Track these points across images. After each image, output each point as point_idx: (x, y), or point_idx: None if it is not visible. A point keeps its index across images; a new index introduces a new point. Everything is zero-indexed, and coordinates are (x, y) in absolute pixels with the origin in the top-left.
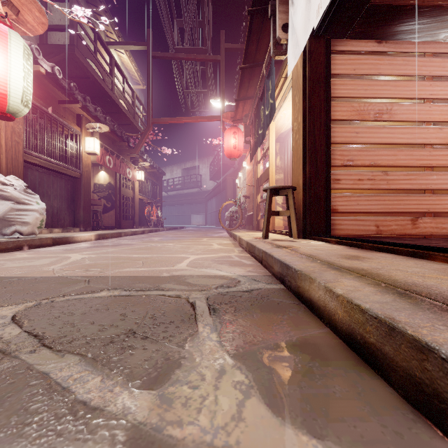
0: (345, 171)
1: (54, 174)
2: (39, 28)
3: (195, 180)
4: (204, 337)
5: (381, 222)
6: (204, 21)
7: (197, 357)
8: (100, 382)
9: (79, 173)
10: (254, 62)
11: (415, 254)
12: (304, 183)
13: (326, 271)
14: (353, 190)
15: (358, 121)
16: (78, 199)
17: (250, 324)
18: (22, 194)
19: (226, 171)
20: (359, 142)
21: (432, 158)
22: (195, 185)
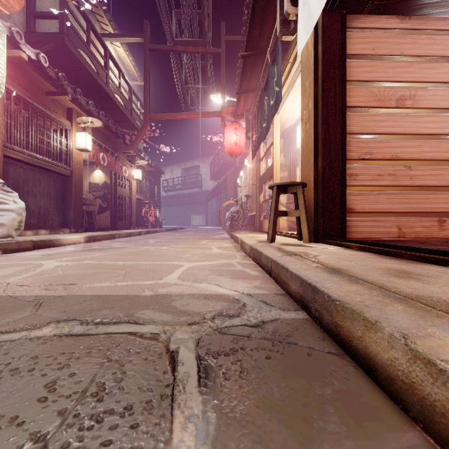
0: (362, 165)
1: (41, 171)
2: (15, 4)
3: (195, 180)
4: None
5: (403, 223)
6: (204, 10)
7: None
8: None
9: (69, 170)
10: (257, 49)
11: None
12: (316, 179)
13: (386, 304)
14: (372, 186)
15: (377, 108)
16: (68, 198)
17: (270, 416)
18: None
19: (227, 171)
20: (378, 132)
21: None
22: (195, 185)
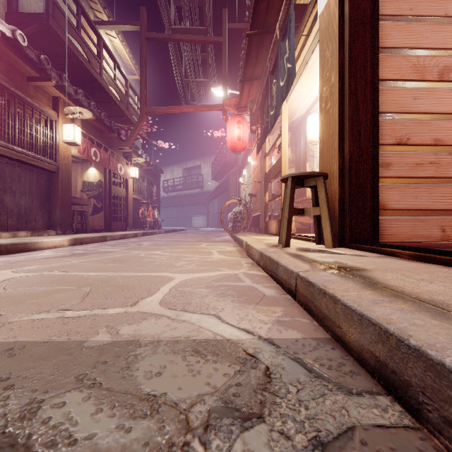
0: (398, 151)
1: (22, 166)
2: None
3: (197, 181)
4: None
5: (448, 223)
6: None
7: None
8: None
9: (55, 166)
10: (264, 28)
11: None
12: (340, 168)
13: None
14: (409, 178)
15: (415, 81)
16: (54, 196)
17: None
18: None
19: (229, 170)
20: (417, 111)
21: None
22: (197, 185)
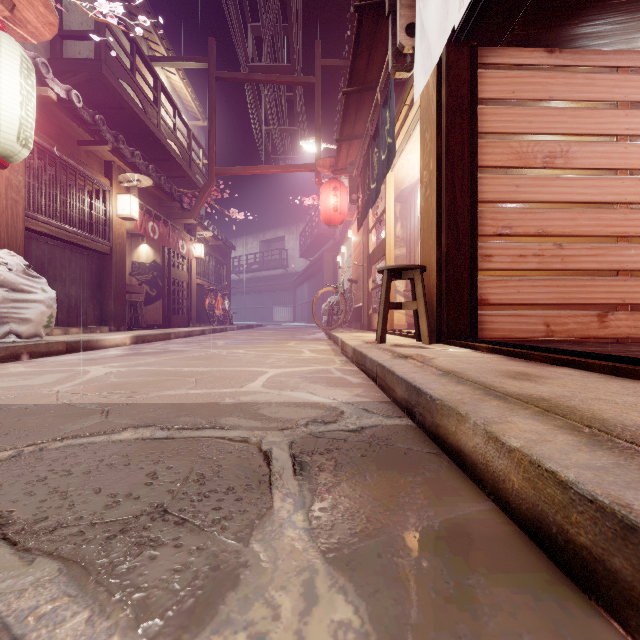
0: (499, 242)
1: (72, 248)
2: (45, 31)
3: (279, 258)
4: (283, 521)
5: (552, 318)
6: (291, 26)
7: (268, 564)
8: (85, 624)
9: (108, 246)
10: (364, 84)
11: (618, 371)
12: (438, 261)
13: (483, 401)
14: (512, 270)
15: (518, 168)
16: (106, 284)
17: (360, 493)
18: (19, 278)
19: (323, 245)
20: (520, 200)
21: (629, 224)
22: (279, 264)
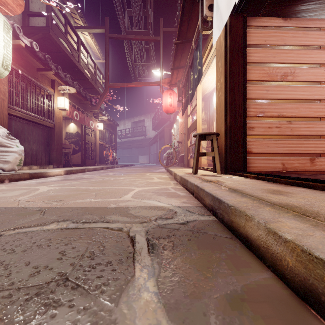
0: (258, 120)
1: (33, 124)
2: (17, 9)
3: (141, 130)
4: (141, 286)
5: (286, 161)
6: (148, 10)
7: (130, 322)
8: None
9: (53, 124)
10: (185, 39)
11: None
12: (225, 130)
13: (260, 207)
14: (264, 135)
15: (268, 81)
16: (52, 143)
17: (189, 266)
18: (4, 139)
19: (164, 124)
20: (269, 98)
21: None
22: (141, 134)
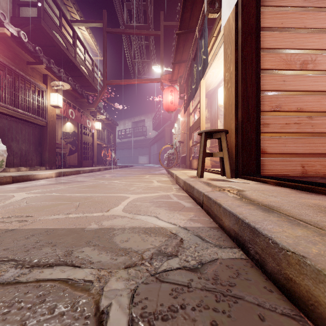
0: (273, 115)
1: (23, 122)
2: None
3: (142, 131)
4: None
5: (306, 162)
6: (147, 2)
7: None
8: None
9: (45, 122)
10: (188, 29)
11: None
12: (236, 127)
13: None
14: (281, 133)
15: (285, 70)
16: (44, 143)
17: None
18: None
19: (165, 123)
20: (286, 89)
21: None
22: (142, 134)
